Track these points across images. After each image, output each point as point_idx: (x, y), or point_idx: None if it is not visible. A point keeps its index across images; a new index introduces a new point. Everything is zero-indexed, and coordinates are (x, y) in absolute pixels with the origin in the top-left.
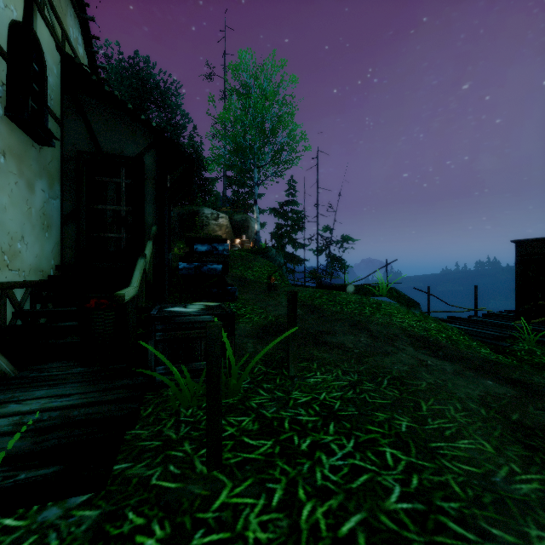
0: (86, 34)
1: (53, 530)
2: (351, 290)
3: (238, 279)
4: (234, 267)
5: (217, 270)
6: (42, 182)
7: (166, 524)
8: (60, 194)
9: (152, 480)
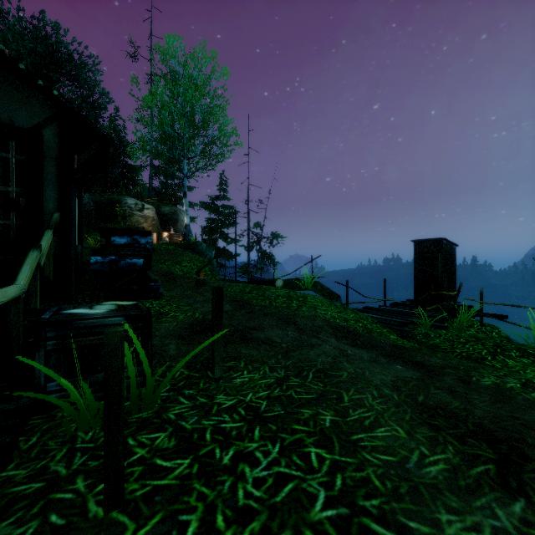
0: None
1: None
2: (280, 285)
3: (164, 275)
4: (160, 262)
5: (138, 265)
6: None
7: None
8: None
9: None
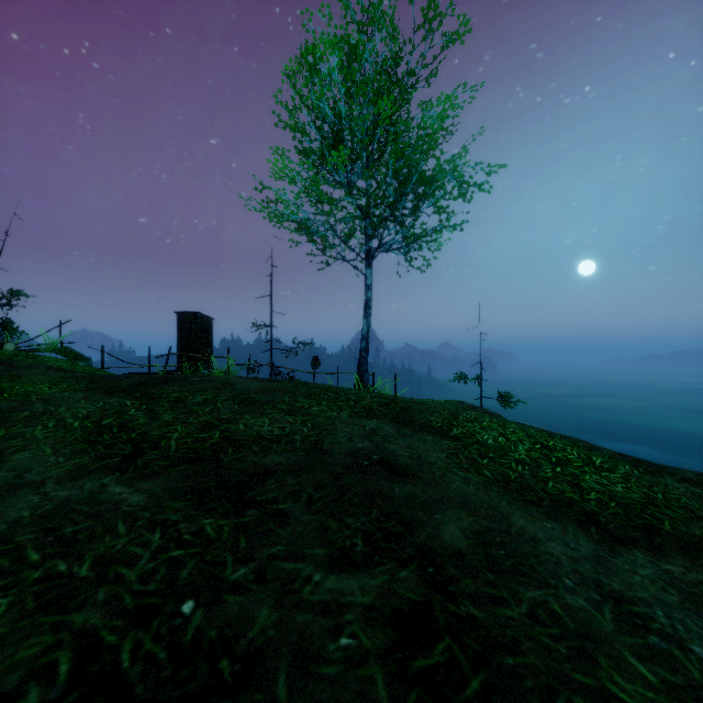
0: None
1: None
2: (11, 349)
3: None
4: None
5: None
6: None
7: None
8: None
9: None
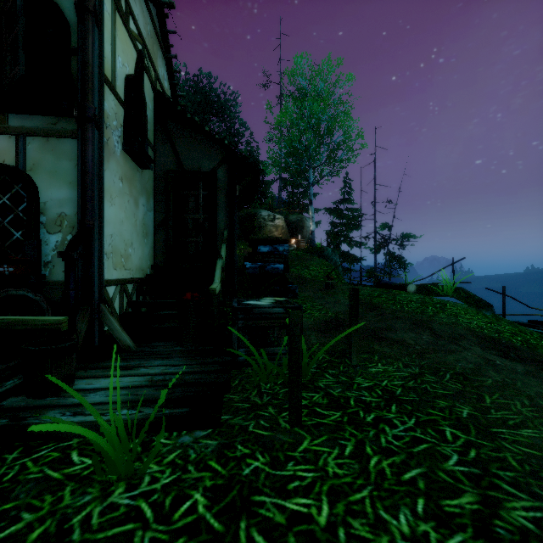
0: (170, 70)
1: (190, 448)
2: (412, 290)
3: (295, 278)
4: (291, 266)
5: (279, 269)
6: (143, 199)
7: (266, 455)
8: (153, 207)
9: (249, 428)
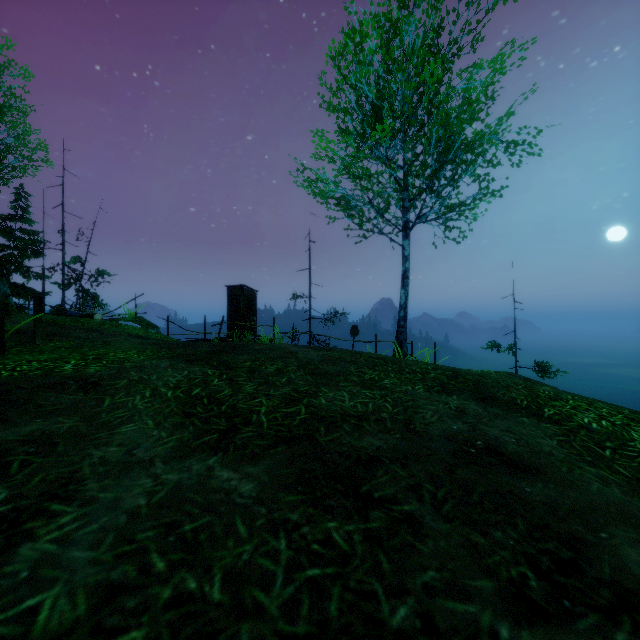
0: None
1: None
2: (99, 318)
3: None
4: None
5: None
6: None
7: None
8: None
9: None
